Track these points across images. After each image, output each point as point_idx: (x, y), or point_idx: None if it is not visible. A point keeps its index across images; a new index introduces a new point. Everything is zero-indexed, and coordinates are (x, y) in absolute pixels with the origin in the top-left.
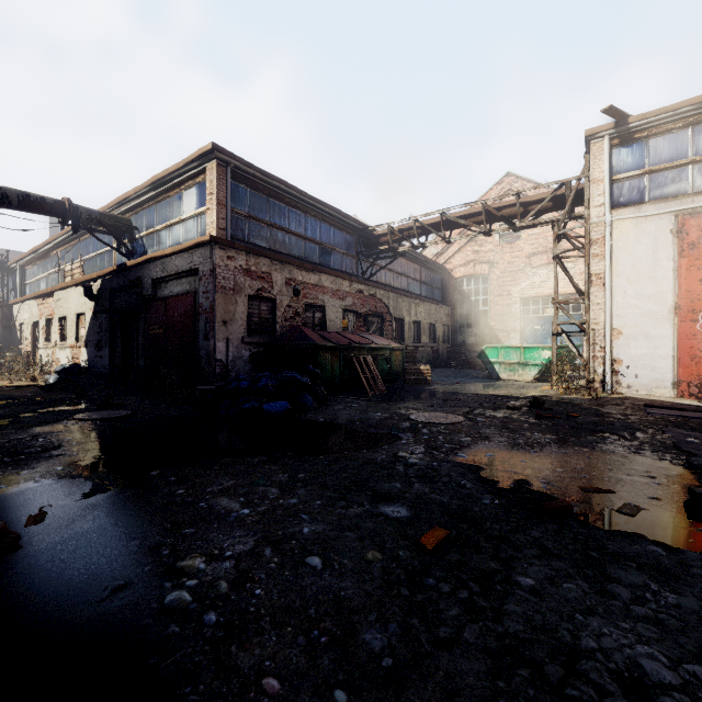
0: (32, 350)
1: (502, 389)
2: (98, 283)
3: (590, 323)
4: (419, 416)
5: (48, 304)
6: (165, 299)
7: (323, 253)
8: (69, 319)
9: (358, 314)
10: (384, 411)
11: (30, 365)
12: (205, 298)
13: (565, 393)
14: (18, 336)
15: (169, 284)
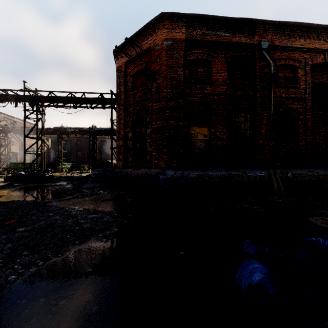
0: None
1: None
2: None
3: None
4: None
5: None
6: None
7: None
8: None
9: None
10: None
11: None
12: None
13: None
14: None
15: None
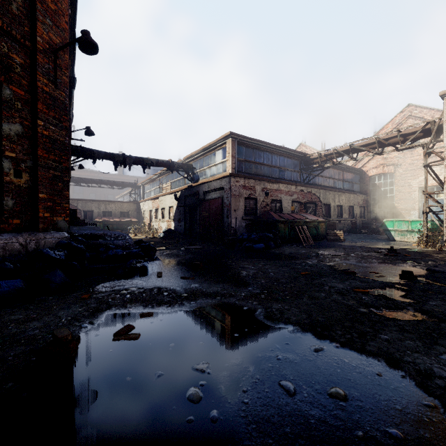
0: (150, 222)
1: (387, 245)
2: (179, 193)
3: (443, 206)
4: (322, 252)
5: (156, 202)
6: (209, 200)
7: (280, 172)
8: (166, 209)
9: (300, 203)
10: (307, 250)
11: (151, 229)
12: (227, 200)
13: (424, 247)
14: (142, 216)
15: (210, 194)
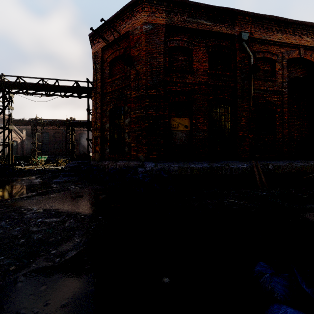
0: None
1: None
2: None
3: None
4: None
5: None
6: None
7: None
8: None
9: None
10: None
11: None
12: None
13: None
14: None
15: None
